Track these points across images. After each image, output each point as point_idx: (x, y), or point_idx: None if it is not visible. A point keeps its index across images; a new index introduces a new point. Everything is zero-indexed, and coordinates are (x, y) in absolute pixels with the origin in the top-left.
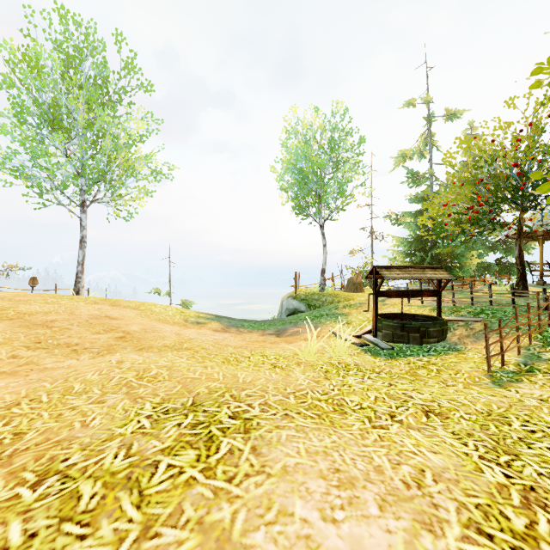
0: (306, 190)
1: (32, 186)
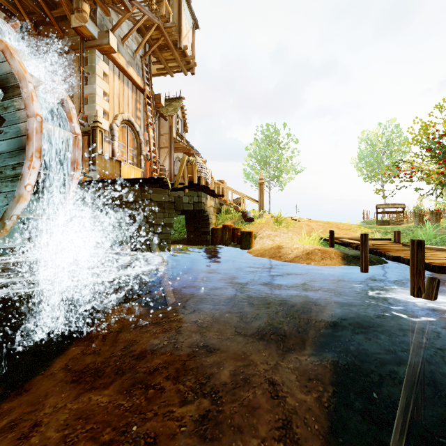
0: (371, 169)
1: (257, 184)
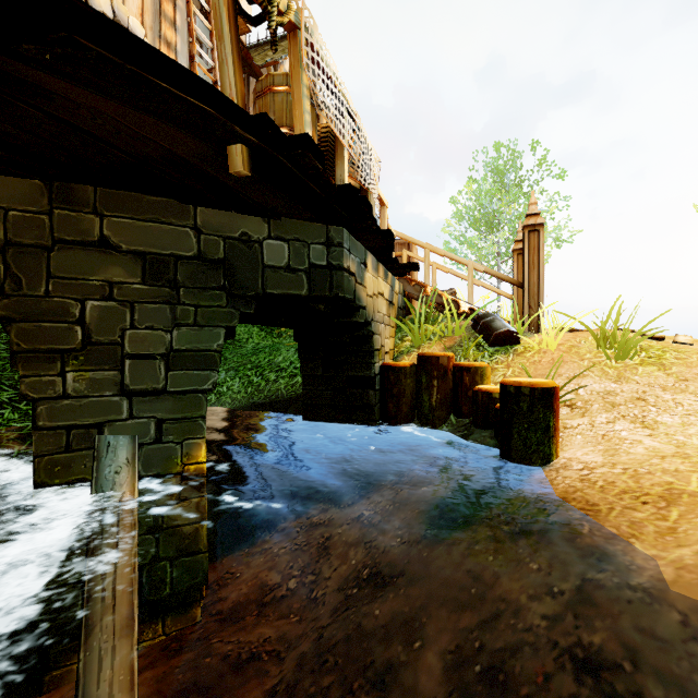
0: None
1: None
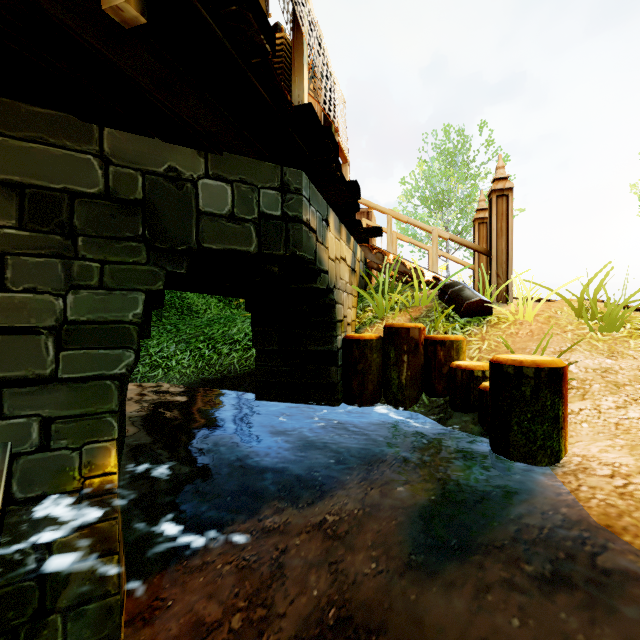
0: None
1: None
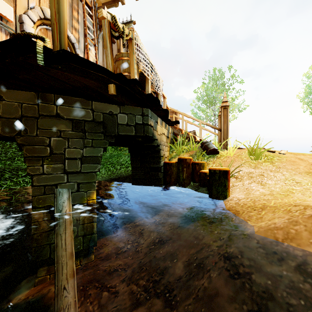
0: None
1: None
